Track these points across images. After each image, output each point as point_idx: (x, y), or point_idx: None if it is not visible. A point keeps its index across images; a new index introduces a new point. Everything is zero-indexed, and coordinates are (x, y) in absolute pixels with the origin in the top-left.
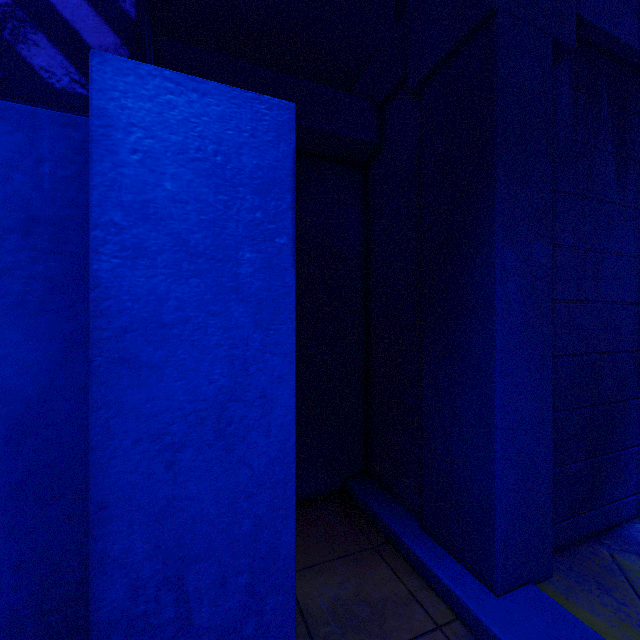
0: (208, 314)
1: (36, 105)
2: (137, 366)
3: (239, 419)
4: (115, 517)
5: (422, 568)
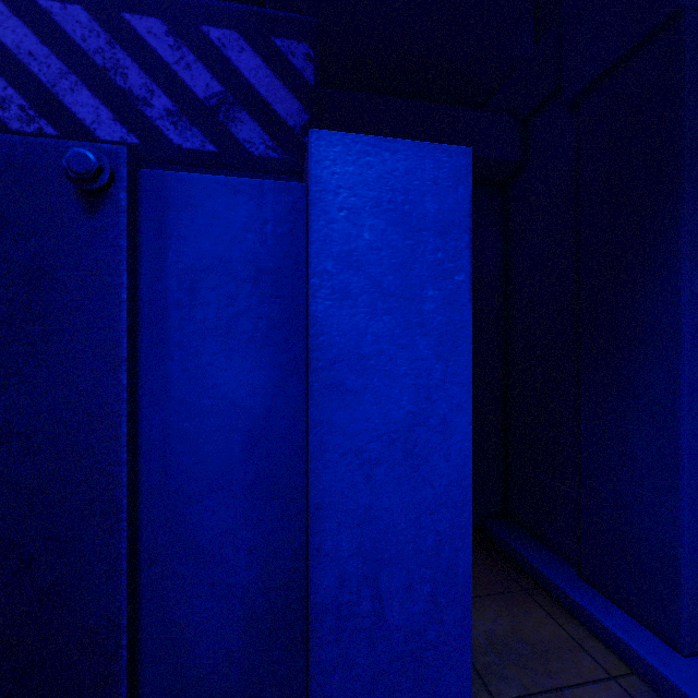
0: (398, 347)
1: (246, 173)
2: (343, 391)
3: (423, 442)
4: (327, 517)
5: (585, 617)
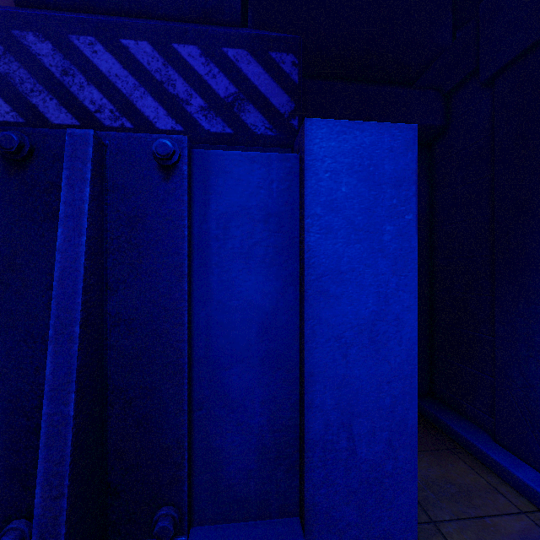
0: (365, 266)
1: (254, 147)
2: (327, 296)
3: (383, 332)
4: (317, 382)
5: (499, 470)
